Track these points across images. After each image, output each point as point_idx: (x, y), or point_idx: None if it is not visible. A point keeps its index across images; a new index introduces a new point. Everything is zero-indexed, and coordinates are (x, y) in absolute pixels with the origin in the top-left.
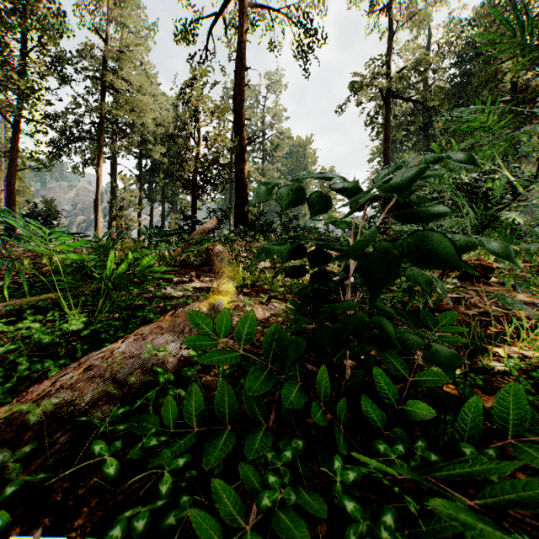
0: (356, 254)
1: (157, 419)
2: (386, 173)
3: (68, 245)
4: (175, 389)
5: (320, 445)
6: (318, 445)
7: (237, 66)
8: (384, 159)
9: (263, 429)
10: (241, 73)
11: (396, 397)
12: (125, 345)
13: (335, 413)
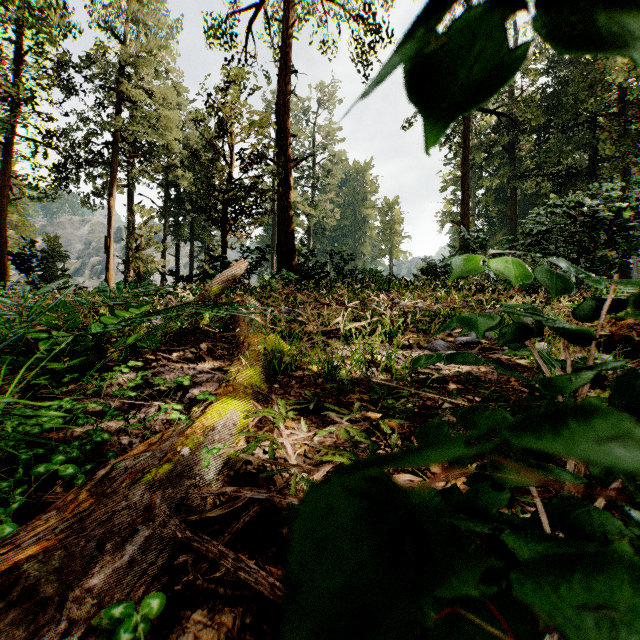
0: None
1: None
2: None
3: None
4: None
5: None
6: None
7: (281, 69)
8: (462, 186)
9: None
10: (285, 77)
11: None
12: None
13: None
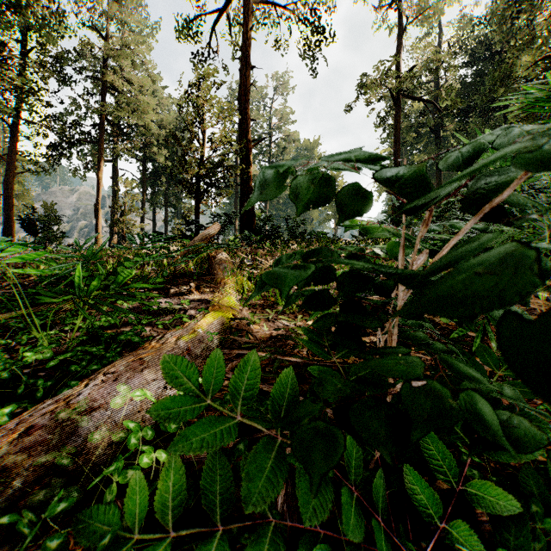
0: (487, 310)
1: (116, 515)
2: (457, 154)
3: (24, 257)
4: (152, 452)
5: (351, 546)
6: (348, 547)
7: (243, 65)
8: (394, 162)
9: (269, 531)
10: (246, 72)
11: (454, 471)
12: (96, 384)
13: (369, 492)
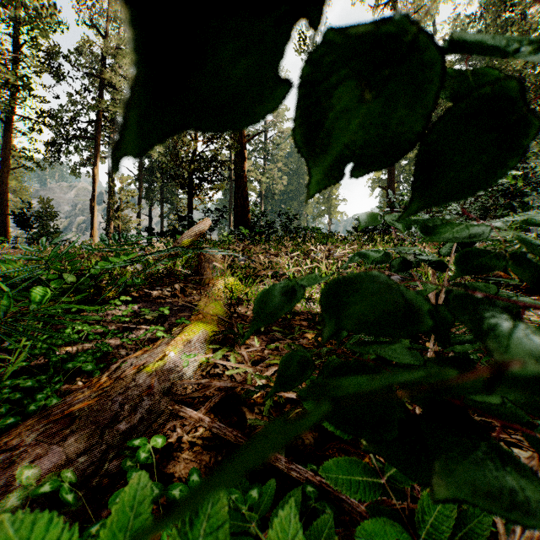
0: None
1: None
2: None
3: None
4: None
5: None
6: None
7: None
8: None
9: None
10: None
11: None
12: None
13: None
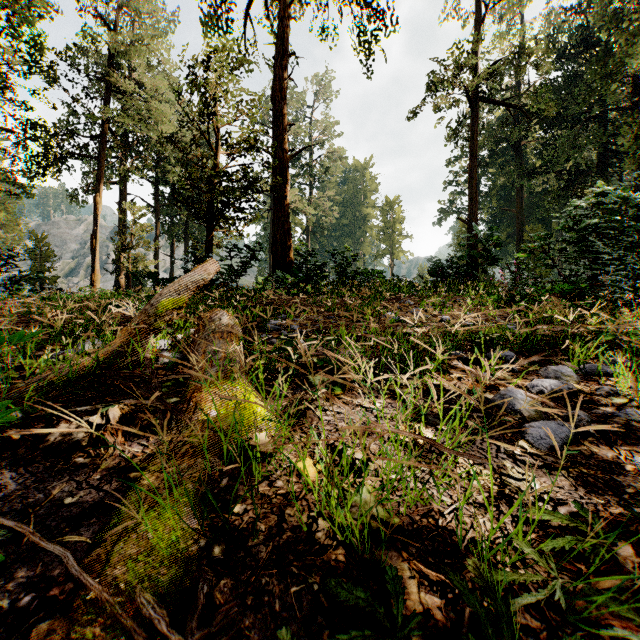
0: None
1: None
2: None
3: None
4: None
5: None
6: None
7: (276, 50)
8: (470, 182)
9: None
10: (281, 59)
11: None
12: None
13: None
